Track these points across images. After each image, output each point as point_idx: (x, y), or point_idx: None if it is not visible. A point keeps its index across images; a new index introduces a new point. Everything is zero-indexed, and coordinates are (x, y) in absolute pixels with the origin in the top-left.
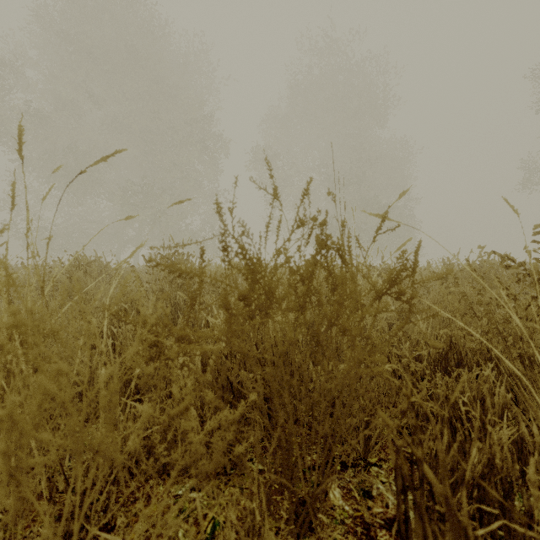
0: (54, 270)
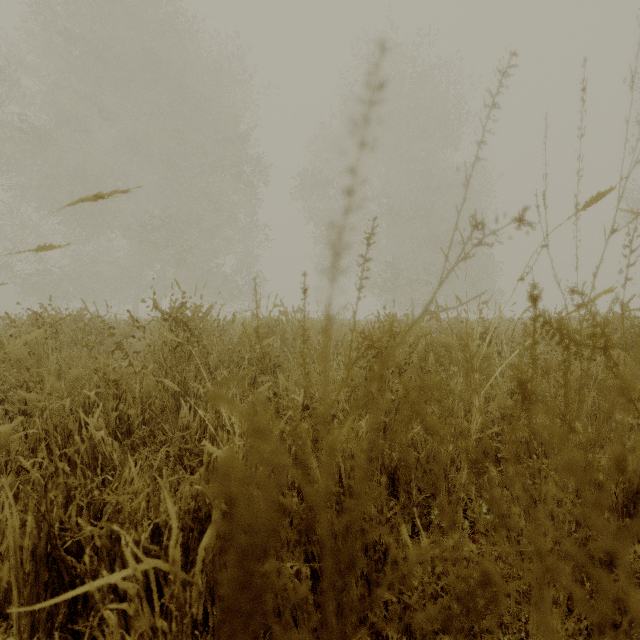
0: (9, 330)
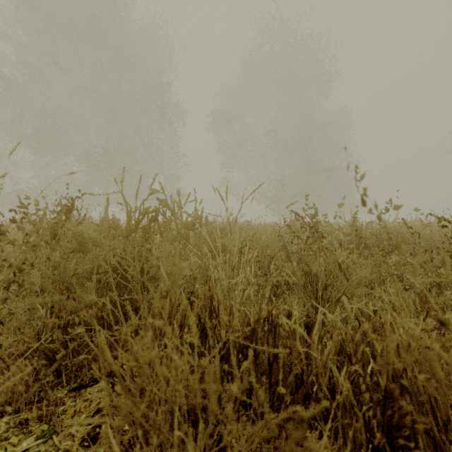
0: None
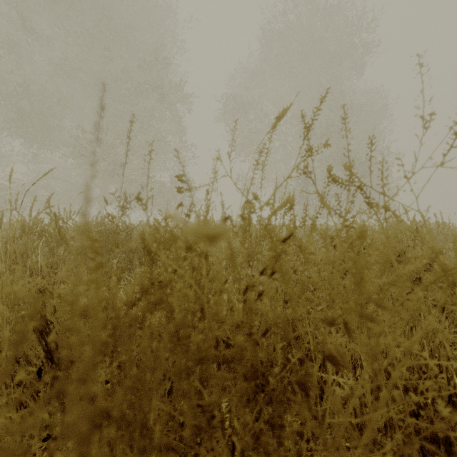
0: None
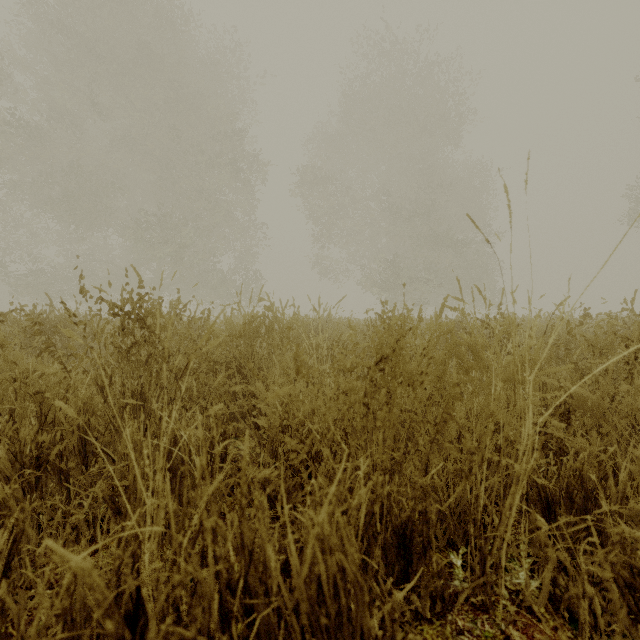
0: None
